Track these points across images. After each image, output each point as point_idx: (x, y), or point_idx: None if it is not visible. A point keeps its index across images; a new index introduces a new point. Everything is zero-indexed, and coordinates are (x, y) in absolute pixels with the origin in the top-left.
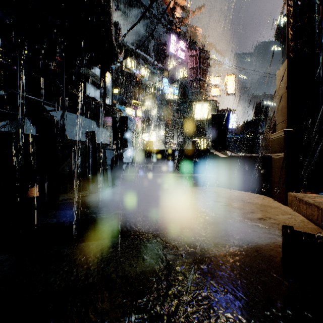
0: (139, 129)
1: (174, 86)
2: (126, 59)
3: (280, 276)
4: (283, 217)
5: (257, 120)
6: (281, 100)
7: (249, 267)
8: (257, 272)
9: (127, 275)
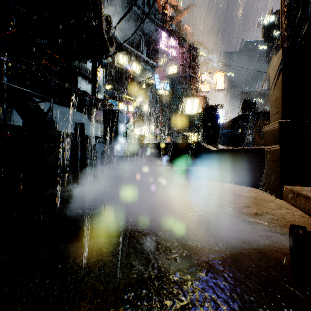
0: (130, 124)
1: (165, 82)
2: (118, 55)
3: (294, 287)
4: (281, 212)
5: (244, 115)
6: (275, 91)
7: (255, 275)
8: (265, 281)
9: (110, 289)
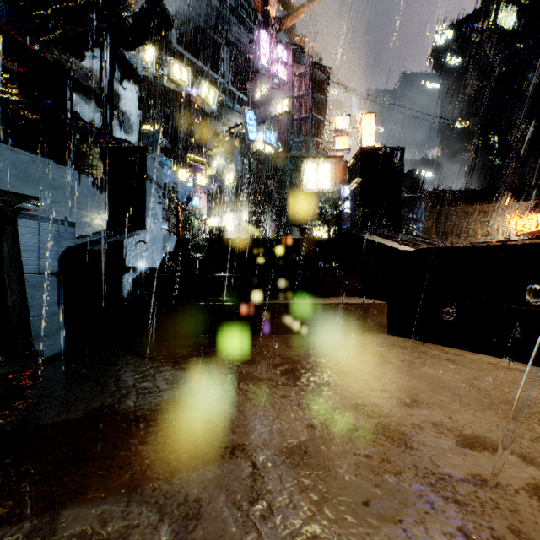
0: (202, 211)
1: (266, 127)
2: (171, 63)
3: None
4: None
5: (406, 199)
6: None
7: None
8: None
9: None
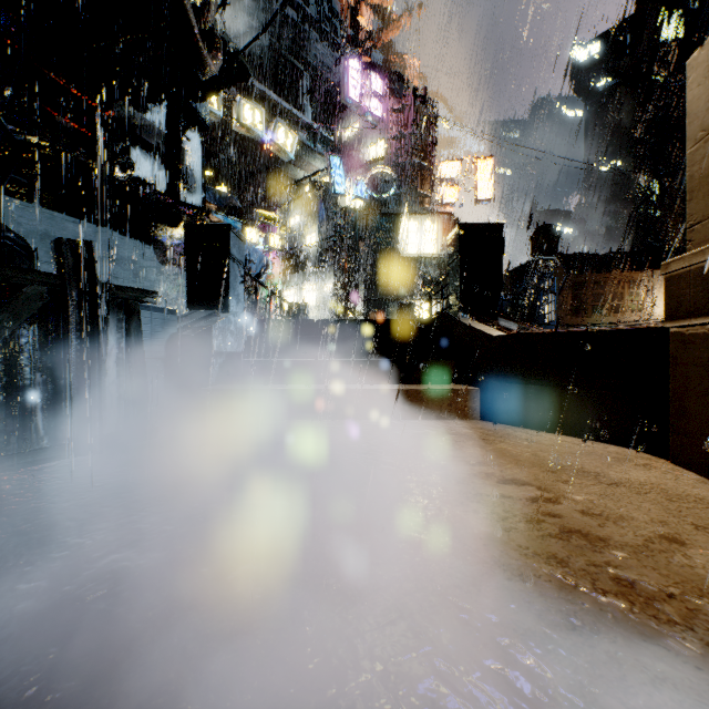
0: (275, 279)
1: (356, 177)
2: (241, 104)
3: None
4: None
5: (536, 263)
6: None
7: None
8: None
9: None
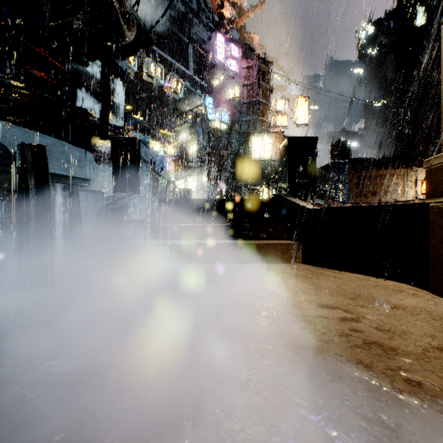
0: (170, 174)
1: (222, 110)
2: (149, 62)
3: None
4: None
5: (334, 164)
6: None
7: None
8: None
9: None
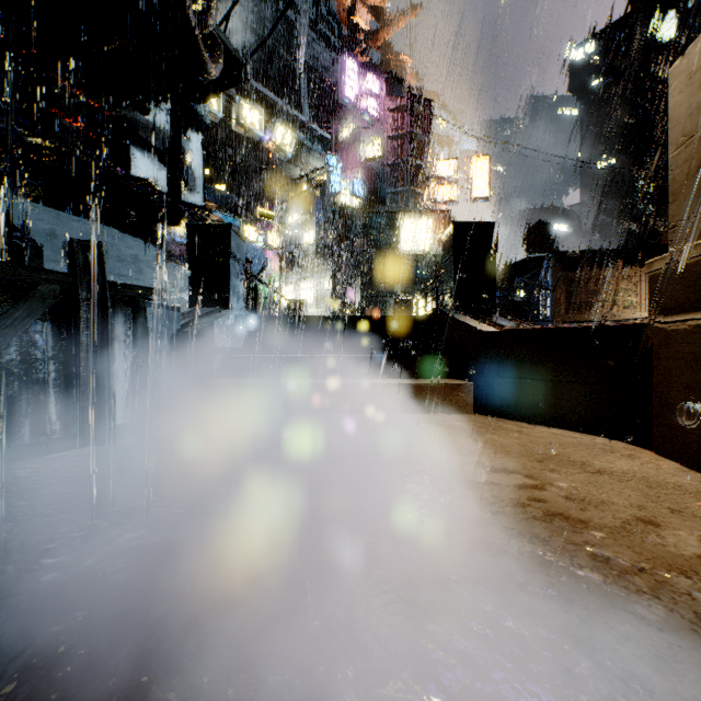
0: (273, 276)
1: (353, 176)
2: (240, 104)
3: None
4: None
5: (531, 260)
6: (696, 147)
7: None
8: None
9: None
